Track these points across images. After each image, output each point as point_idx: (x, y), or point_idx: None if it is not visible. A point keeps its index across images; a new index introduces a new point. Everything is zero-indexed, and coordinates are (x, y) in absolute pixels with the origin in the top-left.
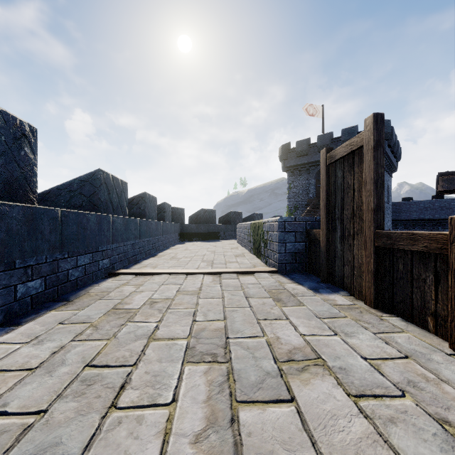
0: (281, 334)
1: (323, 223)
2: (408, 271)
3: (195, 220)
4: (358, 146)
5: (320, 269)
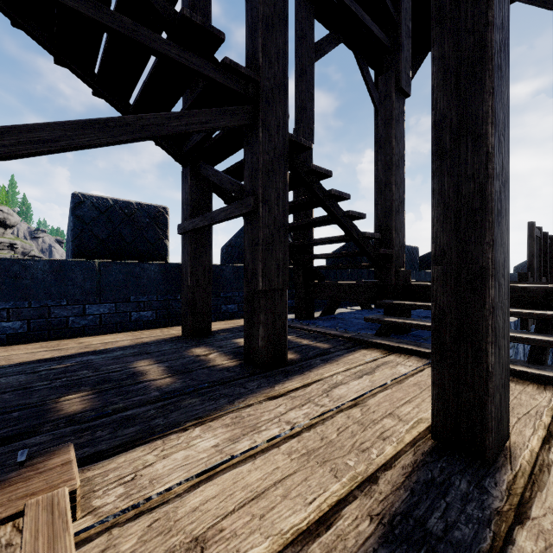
0: None
1: None
2: None
3: (520, 270)
4: None
5: None
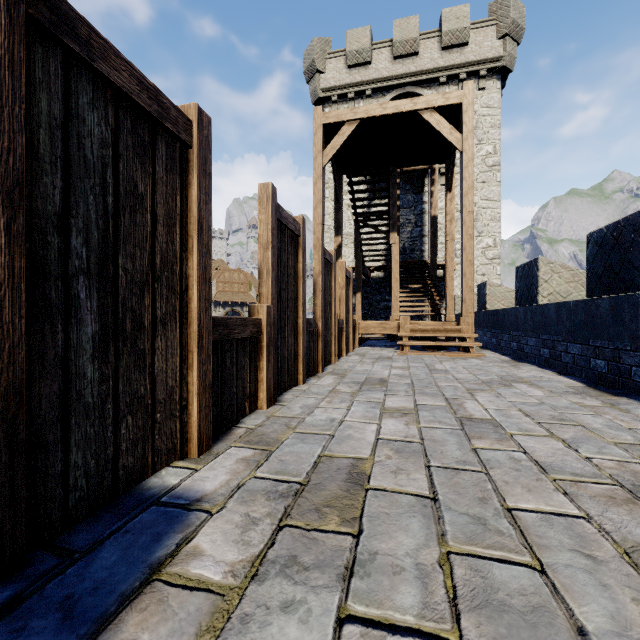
0: (398, 432)
1: None
2: (233, 364)
3: None
4: (181, 136)
5: None
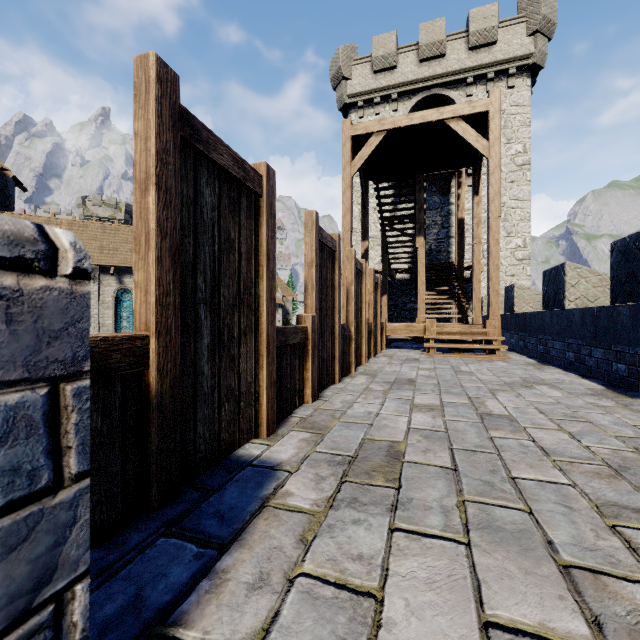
0: (426, 424)
1: (169, 310)
2: (288, 365)
3: None
4: (256, 190)
5: (113, 497)
